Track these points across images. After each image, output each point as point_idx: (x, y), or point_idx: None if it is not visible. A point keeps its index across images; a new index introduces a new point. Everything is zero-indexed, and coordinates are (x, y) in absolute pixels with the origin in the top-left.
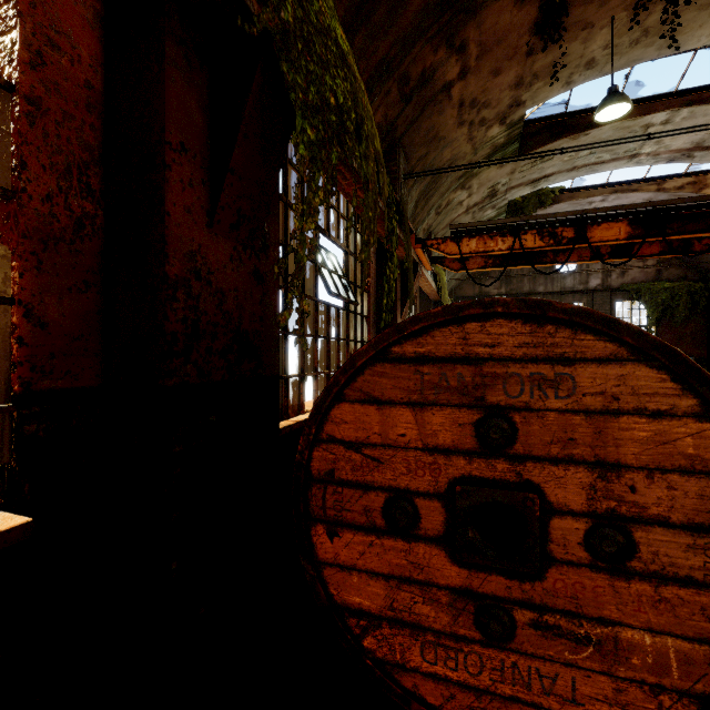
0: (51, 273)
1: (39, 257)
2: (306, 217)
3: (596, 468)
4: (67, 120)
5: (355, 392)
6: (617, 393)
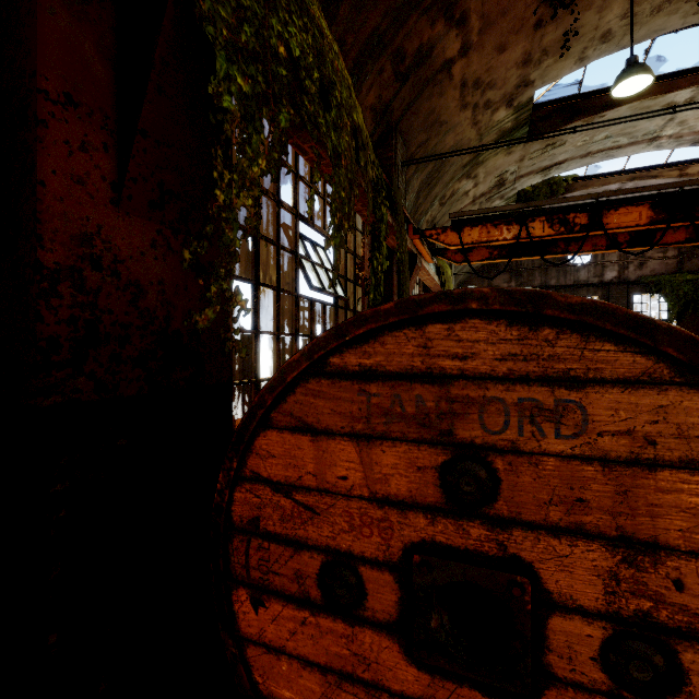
0: None
1: None
2: (238, 190)
3: (619, 547)
4: None
5: (284, 416)
6: (653, 433)
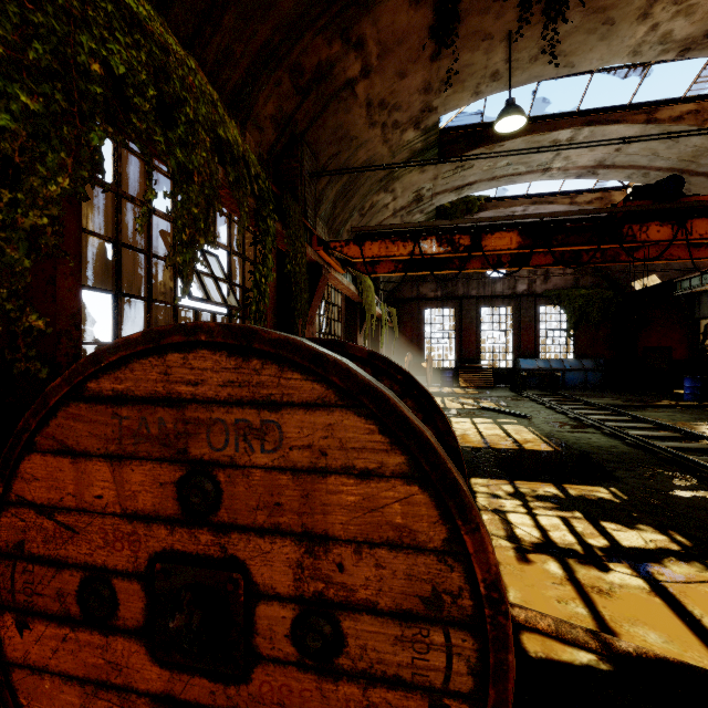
0: None
1: None
2: (26, 209)
3: (303, 541)
4: None
5: (47, 439)
6: (325, 446)
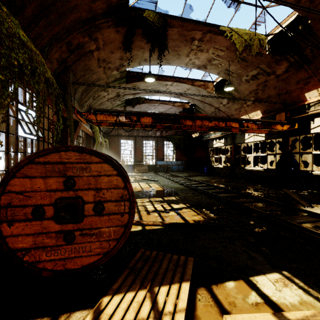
0: None
1: None
2: None
3: (96, 190)
4: None
5: (20, 174)
6: (100, 171)
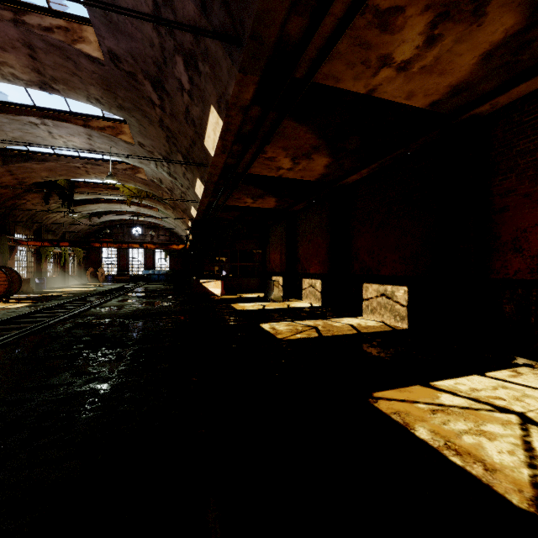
0: None
1: None
2: None
3: None
4: None
5: None
6: None
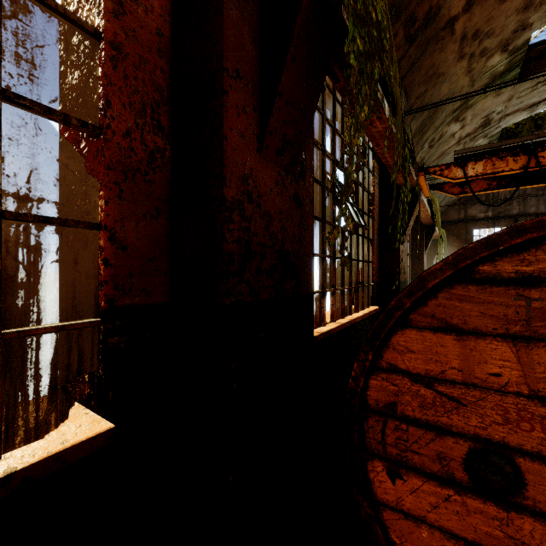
0: (130, 201)
1: (120, 187)
2: (354, 132)
3: None
4: (142, 64)
5: (424, 317)
6: None
